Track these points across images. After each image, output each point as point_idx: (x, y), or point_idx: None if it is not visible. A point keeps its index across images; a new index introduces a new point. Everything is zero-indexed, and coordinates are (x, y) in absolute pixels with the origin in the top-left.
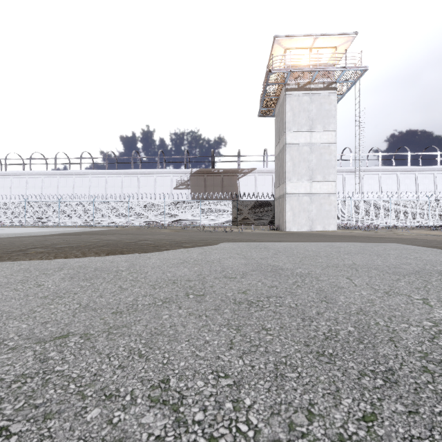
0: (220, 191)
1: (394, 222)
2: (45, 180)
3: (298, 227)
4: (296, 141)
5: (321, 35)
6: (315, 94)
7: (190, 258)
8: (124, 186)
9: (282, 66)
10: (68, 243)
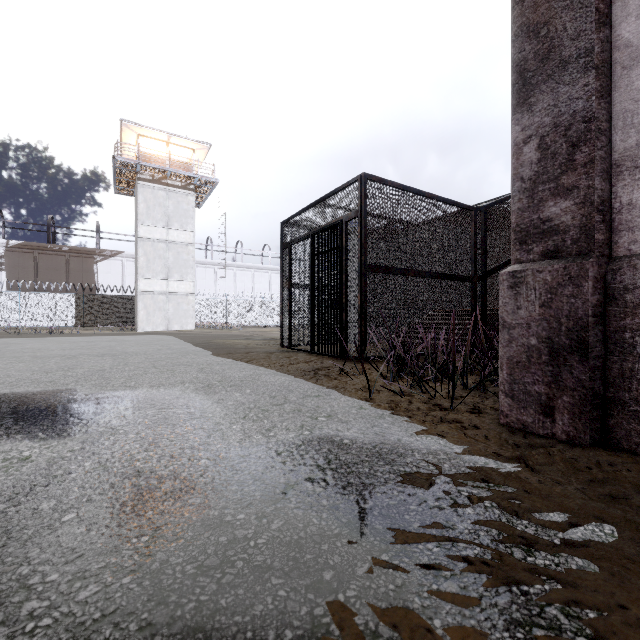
0: (64, 278)
1: (266, 322)
2: None
3: (153, 327)
4: (151, 236)
5: (175, 135)
6: (172, 191)
7: None
8: None
9: (140, 147)
10: None
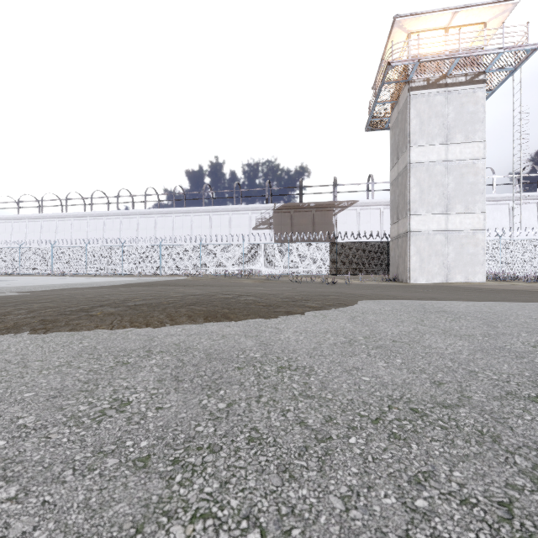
0: (311, 231)
1: None
2: (107, 222)
3: (428, 277)
4: (425, 158)
5: (464, 7)
6: (453, 91)
7: (350, 332)
8: (194, 226)
9: (402, 59)
10: (143, 299)
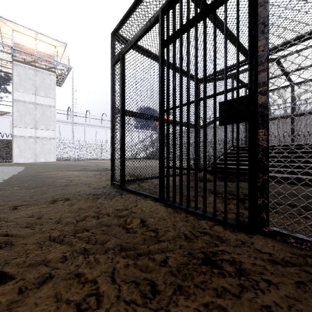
0: None
1: (103, 156)
2: None
3: (25, 160)
4: (23, 99)
5: (41, 34)
6: (39, 70)
7: None
8: None
9: (16, 41)
10: None
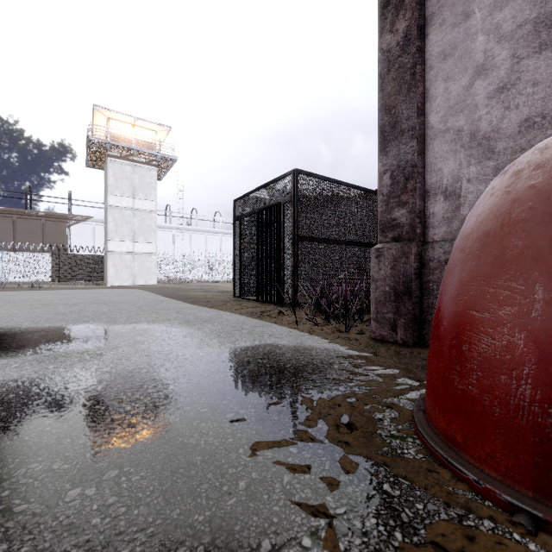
0: (40, 239)
1: (218, 277)
2: None
3: (121, 282)
4: (119, 204)
5: (140, 119)
6: (137, 166)
7: None
8: None
9: (109, 128)
10: None
